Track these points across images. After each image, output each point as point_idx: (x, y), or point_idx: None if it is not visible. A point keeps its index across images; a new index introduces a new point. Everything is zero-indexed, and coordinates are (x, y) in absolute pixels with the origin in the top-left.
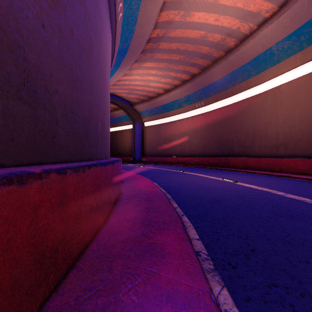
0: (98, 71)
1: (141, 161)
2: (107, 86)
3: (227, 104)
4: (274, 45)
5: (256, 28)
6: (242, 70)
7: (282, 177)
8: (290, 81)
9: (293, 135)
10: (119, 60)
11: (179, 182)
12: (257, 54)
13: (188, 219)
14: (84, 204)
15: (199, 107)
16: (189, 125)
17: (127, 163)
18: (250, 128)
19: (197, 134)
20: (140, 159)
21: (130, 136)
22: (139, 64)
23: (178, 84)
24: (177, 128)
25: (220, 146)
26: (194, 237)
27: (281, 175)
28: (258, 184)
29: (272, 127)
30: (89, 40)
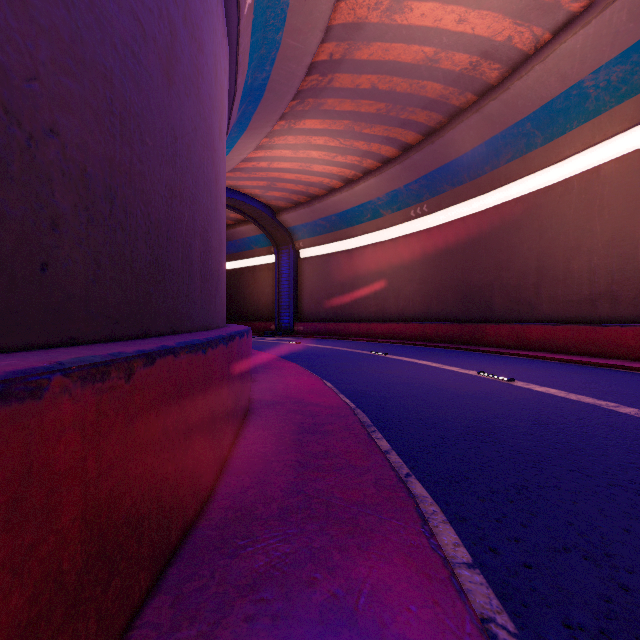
0: (194, 113)
1: (293, 332)
2: (216, 157)
3: (480, 208)
4: (588, 75)
5: (549, 37)
6: (514, 135)
7: (610, 368)
8: (624, 156)
9: (631, 275)
10: (247, 112)
11: (381, 381)
12: (548, 98)
13: (426, 488)
14: (130, 479)
15: (416, 217)
16: (395, 255)
17: (264, 336)
18: (531, 260)
19: (412, 274)
20: (291, 326)
21: (270, 278)
22: (289, 122)
23: (372, 167)
24: (370, 262)
25: (462, 301)
26: (456, 555)
27: (607, 364)
28: (564, 386)
29: (581, 259)
30: (168, 24)
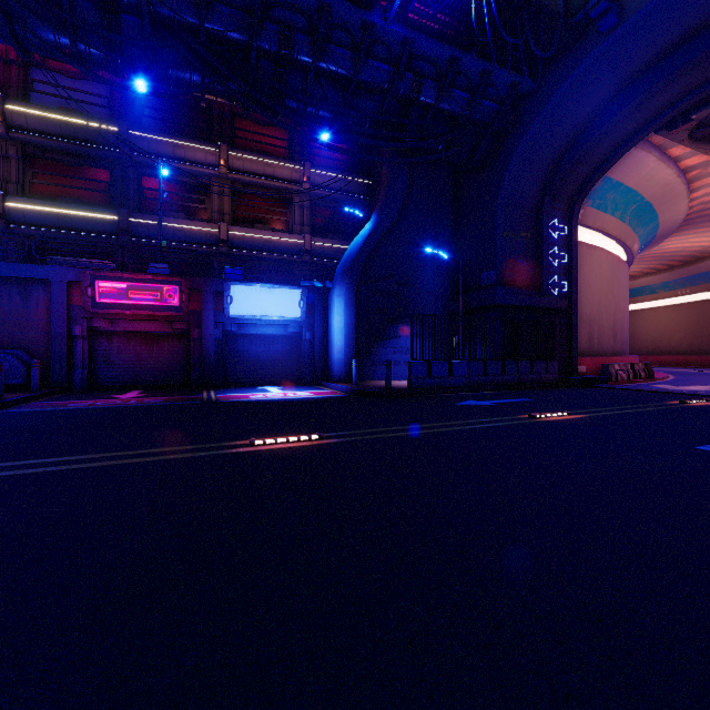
0: None
1: None
2: None
3: None
4: None
5: None
6: None
7: None
8: None
9: None
10: None
11: None
12: None
13: None
14: None
15: (682, 296)
16: (667, 316)
17: None
18: None
19: (679, 327)
20: None
21: None
22: None
23: (650, 272)
24: (648, 319)
25: None
26: None
27: None
28: None
29: None
30: None
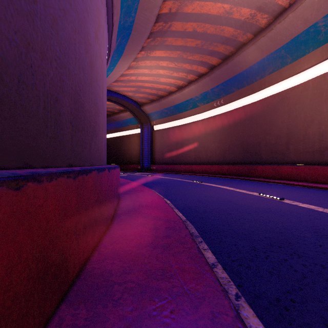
0: None
1: (150, 169)
2: (91, 50)
3: (253, 101)
4: (321, 18)
5: None
6: (274, 57)
7: None
8: None
9: None
10: (122, 43)
11: (200, 199)
12: (296, 34)
13: (260, 318)
14: None
15: (217, 107)
16: (205, 128)
17: (134, 172)
18: (284, 129)
19: (215, 138)
20: (149, 167)
21: (138, 141)
22: (147, 52)
23: (193, 79)
24: (191, 132)
25: (243, 152)
26: None
27: None
28: (317, 203)
29: (314, 127)
30: None
